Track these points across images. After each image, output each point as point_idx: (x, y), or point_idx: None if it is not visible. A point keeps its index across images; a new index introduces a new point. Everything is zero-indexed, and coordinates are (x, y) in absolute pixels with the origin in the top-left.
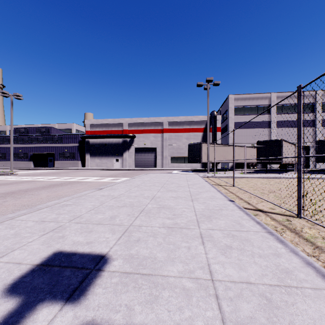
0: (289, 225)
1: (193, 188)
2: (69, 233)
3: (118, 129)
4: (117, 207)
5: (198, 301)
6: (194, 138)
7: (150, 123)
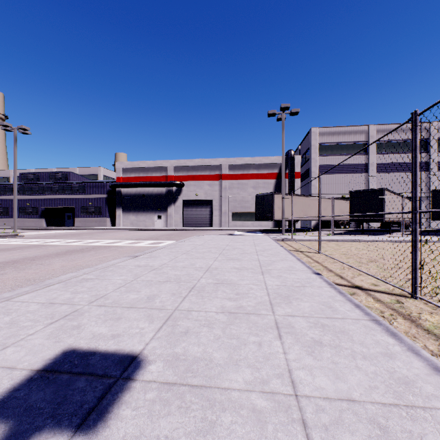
0: (400, 309)
1: (264, 255)
2: (88, 321)
3: (161, 175)
4: (157, 283)
5: (276, 432)
6: (264, 187)
7: (204, 167)
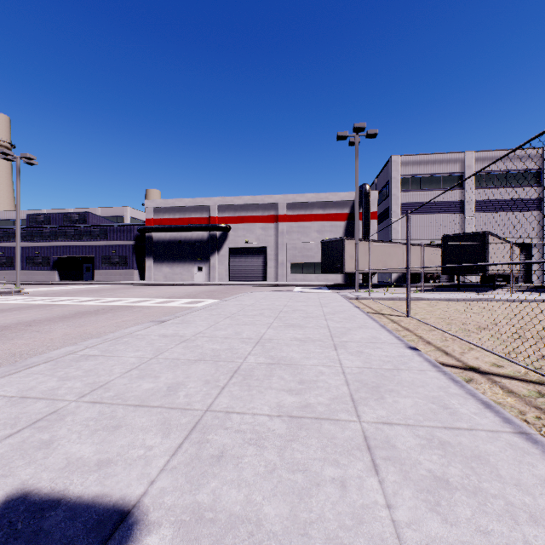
0: None
1: (334, 320)
2: (68, 432)
3: (201, 216)
4: (185, 362)
5: None
6: (331, 231)
7: (256, 206)
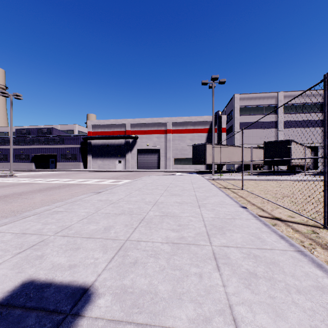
0: (317, 238)
1: (199, 191)
2: (51, 251)
3: (120, 130)
4: (113, 215)
5: None
6: (198, 139)
7: (153, 124)
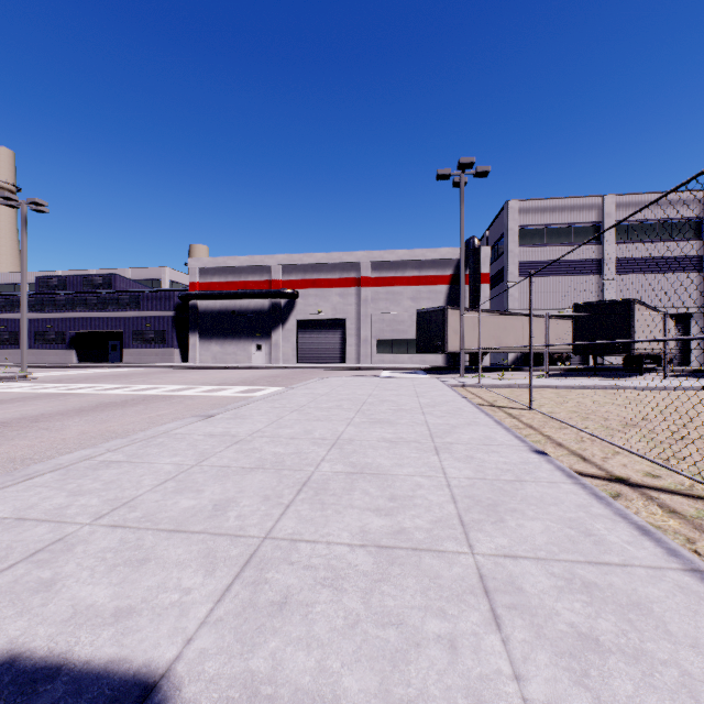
0: None
1: (435, 414)
2: (76, 568)
3: (261, 279)
4: (238, 471)
5: None
6: (430, 298)
7: (331, 265)
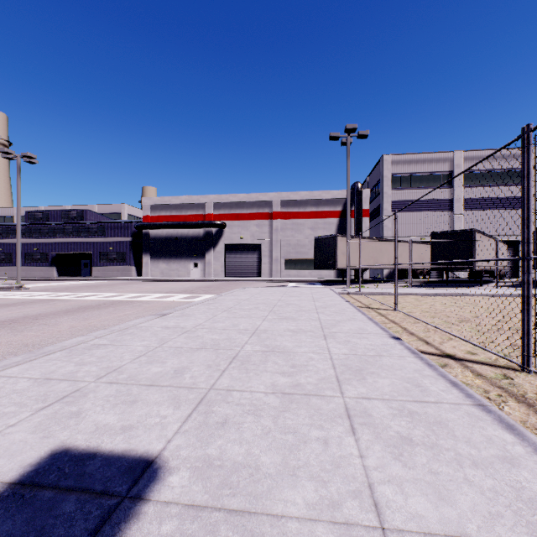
0: (510, 387)
1: (325, 313)
2: (92, 405)
3: (197, 213)
4: (188, 350)
5: None
6: (324, 228)
7: (251, 203)
